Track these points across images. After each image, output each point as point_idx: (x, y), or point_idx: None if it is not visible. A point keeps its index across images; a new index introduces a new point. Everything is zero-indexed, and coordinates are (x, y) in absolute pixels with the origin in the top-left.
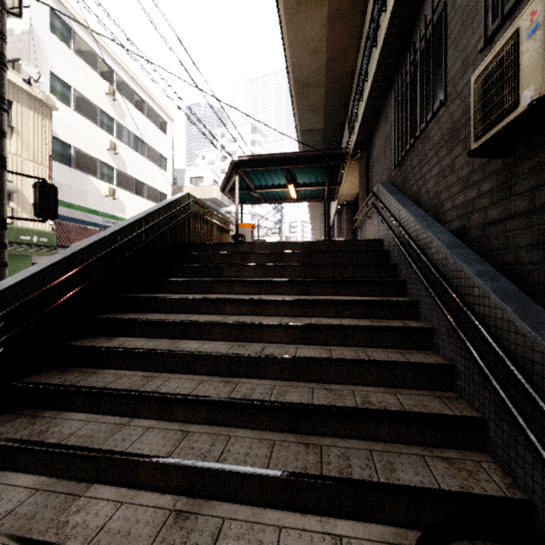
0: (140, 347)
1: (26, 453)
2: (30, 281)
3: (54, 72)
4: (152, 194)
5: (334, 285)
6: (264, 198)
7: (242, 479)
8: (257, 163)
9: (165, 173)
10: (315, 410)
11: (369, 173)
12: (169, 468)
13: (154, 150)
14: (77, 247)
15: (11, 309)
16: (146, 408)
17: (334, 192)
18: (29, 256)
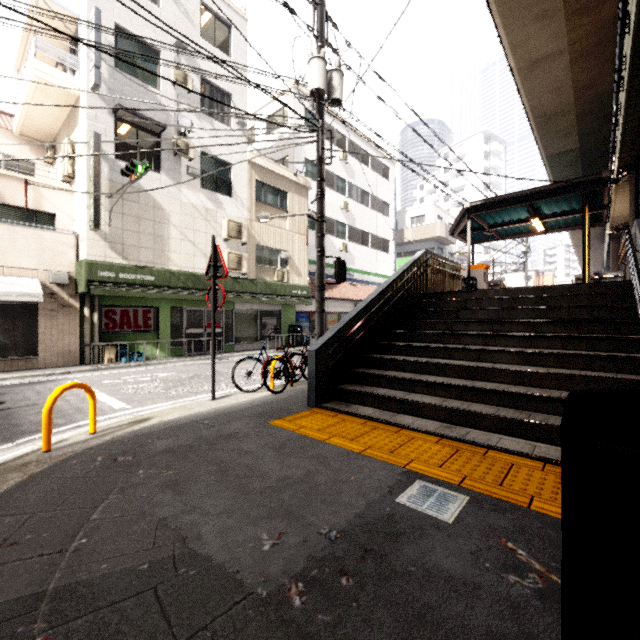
0: (409, 359)
1: (367, 397)
2: (353, 319)
3: (307, 158)
4: (376, 242)
5: (563, 325)
6: (500, 235)
7: (479, 417)
8: (491, 205)
9: (387, 219)
10: (528, 395)
11: (639, 199)
12: (439, 409)
13: (377, 199)
14: (367, 300)
15: (350, 333)
16: (419, 388)
17: (601, 216)
18: (293, 306)
